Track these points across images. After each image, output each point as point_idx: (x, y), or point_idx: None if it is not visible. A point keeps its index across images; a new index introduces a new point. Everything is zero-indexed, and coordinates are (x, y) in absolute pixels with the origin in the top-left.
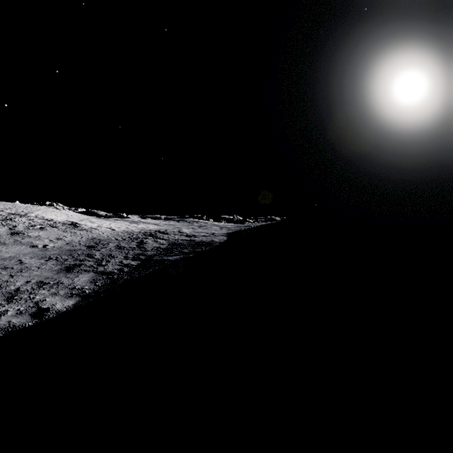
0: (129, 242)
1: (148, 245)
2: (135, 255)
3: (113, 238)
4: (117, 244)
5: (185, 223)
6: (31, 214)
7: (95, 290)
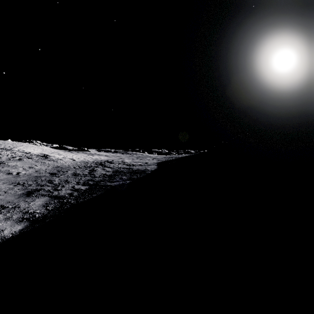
0: (83, 170)
1: (97, 172)
2: (85, 181)
3: (72, 166)
4: (74, 171)
5: (127, 155)
6: (15, 149)
7: (44, 214)
